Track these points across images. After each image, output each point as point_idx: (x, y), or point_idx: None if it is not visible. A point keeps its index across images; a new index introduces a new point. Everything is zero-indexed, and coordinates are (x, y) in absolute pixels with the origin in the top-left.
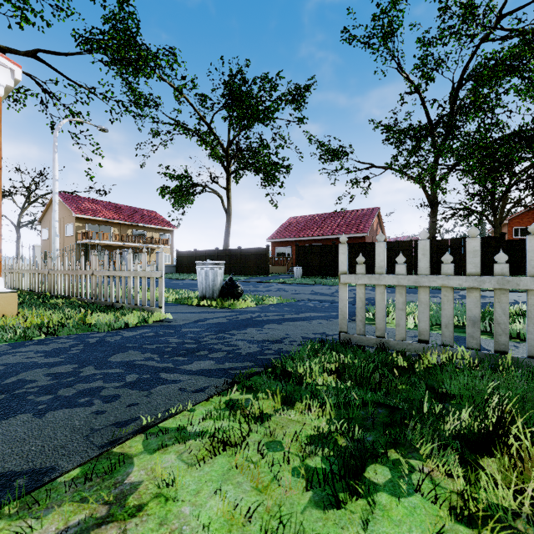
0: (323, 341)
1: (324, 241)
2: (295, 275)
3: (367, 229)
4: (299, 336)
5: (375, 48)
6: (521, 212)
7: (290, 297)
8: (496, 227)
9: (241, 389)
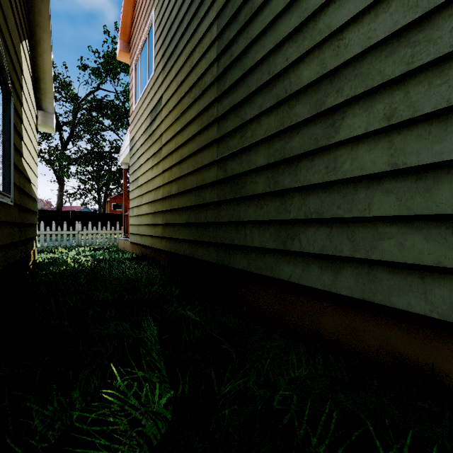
0: None
1: None
2: None
3: None
4: None
5: None
6: (116, 195)
7: None
8: (99, 203)
9: None
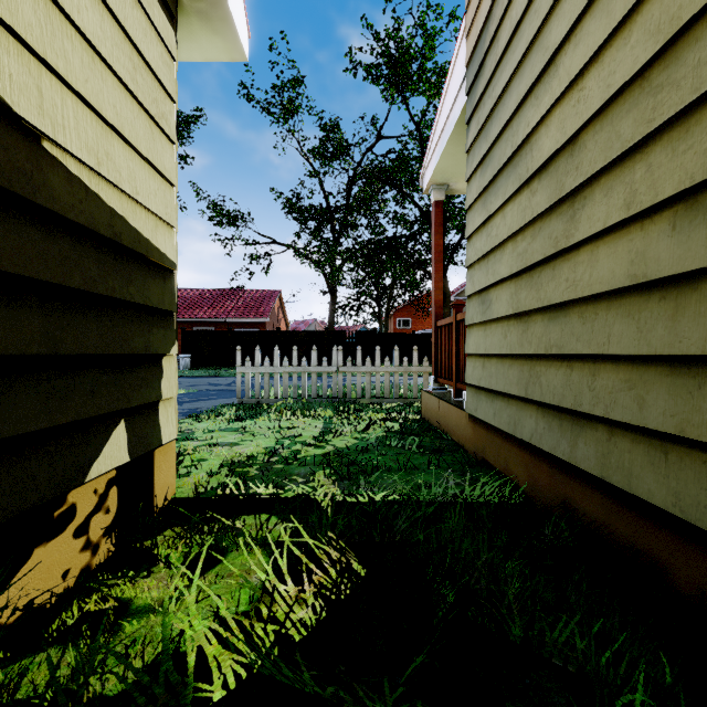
0: (228, 404)
1: (217, 324)
2: (182, 367)
3: (268, 313)
4: (211, 406)
5: (276, 118)
6: (402, 305)
7: (188, 389)
8: (380, 319)
9: (195, 417)
